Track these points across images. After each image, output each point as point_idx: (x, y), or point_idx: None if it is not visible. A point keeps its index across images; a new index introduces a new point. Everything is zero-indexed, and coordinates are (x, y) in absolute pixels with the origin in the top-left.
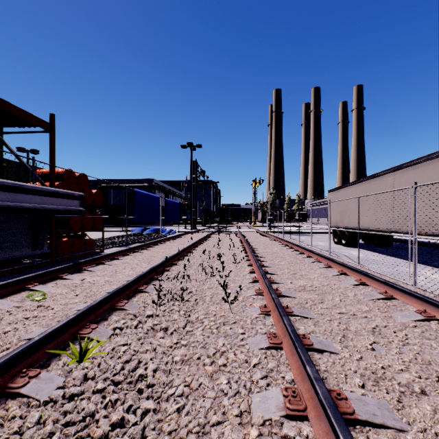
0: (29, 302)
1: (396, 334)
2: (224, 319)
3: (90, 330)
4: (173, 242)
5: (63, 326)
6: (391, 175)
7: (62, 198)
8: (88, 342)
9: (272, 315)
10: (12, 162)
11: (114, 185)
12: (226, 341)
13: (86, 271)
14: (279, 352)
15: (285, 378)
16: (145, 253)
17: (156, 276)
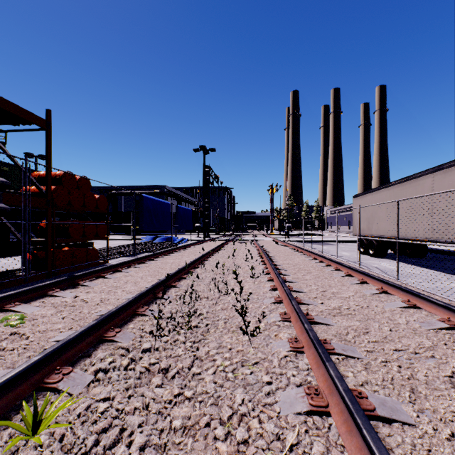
0: (2, 328)
1: None
2: (242, 357)
3: (60, 377)
4: (184, 252)
5: (18, 374)
6: (429, 176)
7: None
8: (46, 405)
9: (307, 354)
10: (15, 167)
11: (124, 192)
12: (245, 395)
13: (81, 286)
14: (325, 420)
15: None
16: (152, 264)
17: (160, 293)
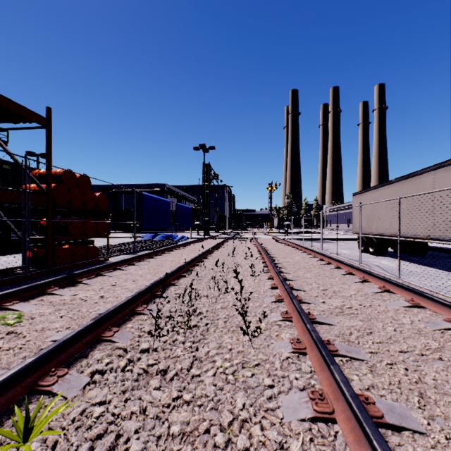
0: None
1: None
2: (243, 359)
3: (55, 379)
4: (183, 249)
5: (11, 377)
6: (430, 174)
7: None
8: (38, 410)
9: (310, 356)
10: (16, 165)
11: (125, 190)
12: (246, 399)
13: (81, 284)
14: (331, 427)
15: None
16: (151, 262)
17: (159, 292)
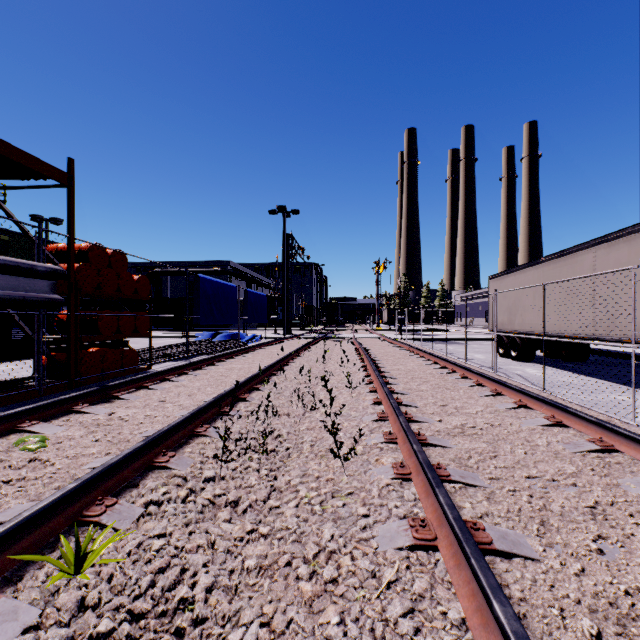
0: (18, 453)
1: (636, 520)
2: (333, 487)
3: (103, 509)
4: (256, 354)
5: (53, 504)
6: (590, 251)
7: (5, 274)
8: (91, 537)
9: (415, 482)
10: (19, 236)
11: (172, 270)
12: (336, 530)
13: (118, 399)
14: (432, 555)
15: (447, 617)
16: (212, 371)
17: (224, 408)
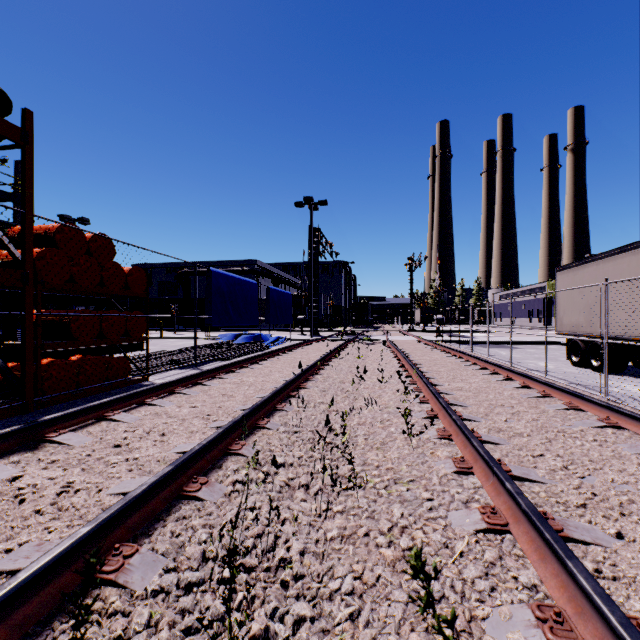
0: None
1: None
2: None
3: None
4: (275, 361)
5: None
6: None
7: None
8: None
9: None
10: None
11: (200, 270)
12: None
13: (51, 443)
14: None
15: None
16: (214, 387)
17: (192, 482)
